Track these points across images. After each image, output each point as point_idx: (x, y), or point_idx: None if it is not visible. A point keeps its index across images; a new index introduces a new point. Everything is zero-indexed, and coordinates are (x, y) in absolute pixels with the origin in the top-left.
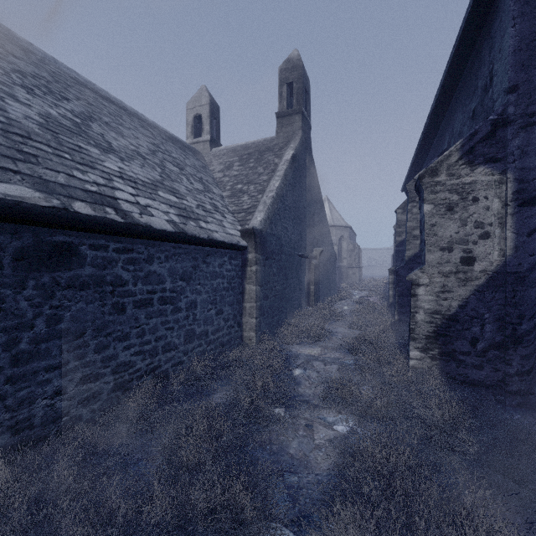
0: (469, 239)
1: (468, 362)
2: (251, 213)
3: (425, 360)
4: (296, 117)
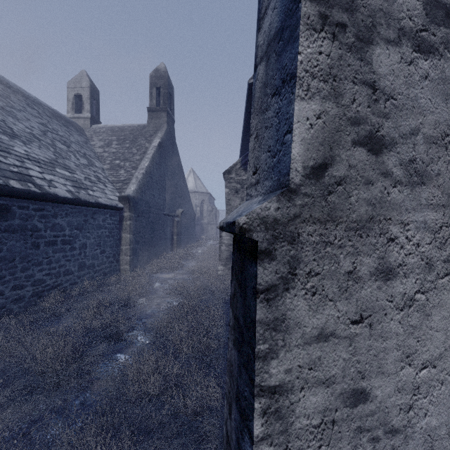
0: None
1: None
2: (127, 183)
3: (225, 270)
4: (163, 114)
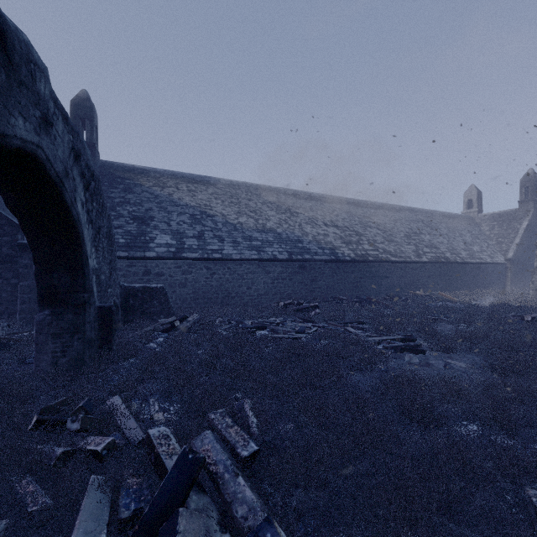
0: None
1: None
2: (507, 251)
3: None
4: (530, 202)
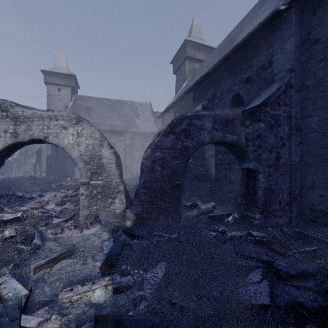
0: None
1: None
2: (14, 155)
3: None
4: None
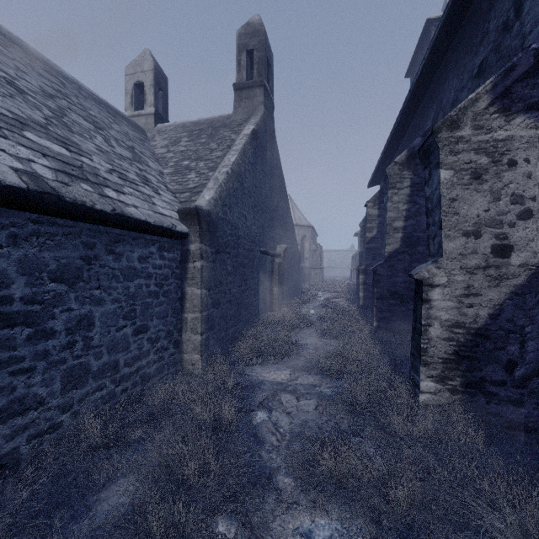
0: (504, 220)
1: (503, 395)
2: (198, 192)
3: (441, 394)
4: (258, 90)
